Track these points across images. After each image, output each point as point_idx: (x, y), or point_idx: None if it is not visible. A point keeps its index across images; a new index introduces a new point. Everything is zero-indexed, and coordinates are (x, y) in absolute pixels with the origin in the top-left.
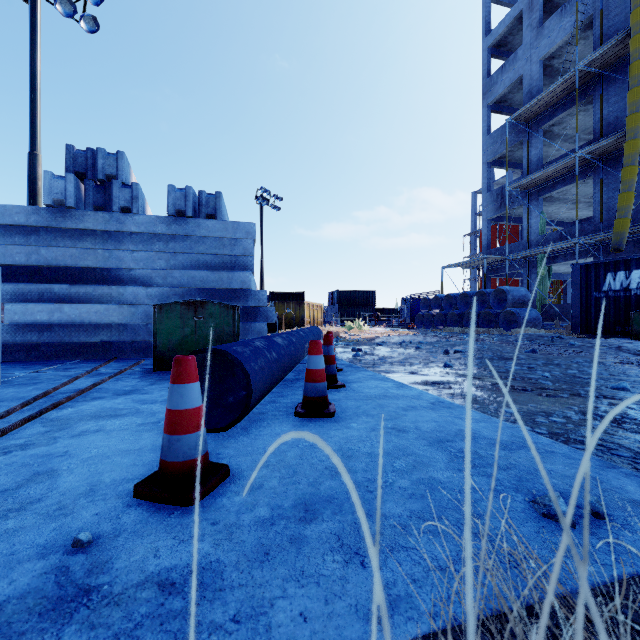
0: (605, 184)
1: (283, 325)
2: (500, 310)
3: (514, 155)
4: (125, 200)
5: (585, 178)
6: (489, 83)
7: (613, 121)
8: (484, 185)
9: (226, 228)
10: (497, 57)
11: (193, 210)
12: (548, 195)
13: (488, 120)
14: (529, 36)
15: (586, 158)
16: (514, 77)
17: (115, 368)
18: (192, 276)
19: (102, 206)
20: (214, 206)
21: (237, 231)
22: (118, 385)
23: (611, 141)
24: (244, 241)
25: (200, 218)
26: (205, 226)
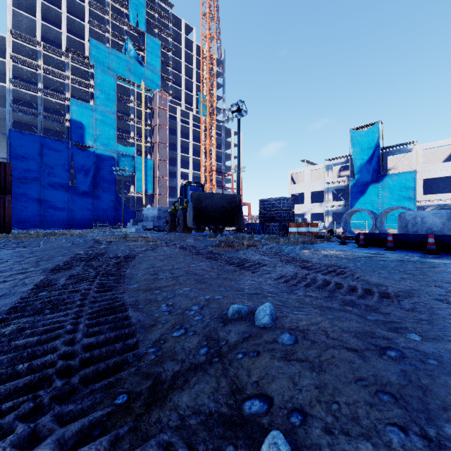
0: None
1: None
2: None
3: None
4: None
5: None
6: None
7: None
8: None
9: None
10: None
11: None
12: None
13: None
14: None
15: None
16: None
17: None
18: None
19: None
20: None
21: None
22: None
23: None
24: None
25: None
26: None
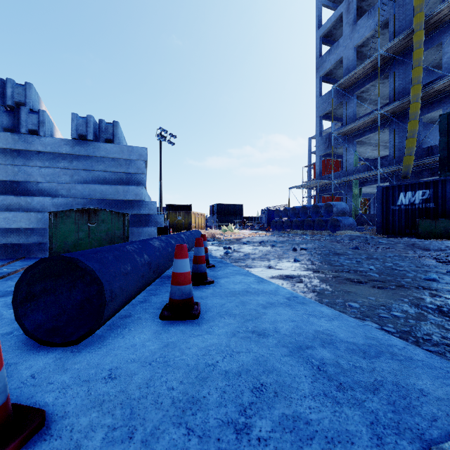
0: (396, 133)
1: (175, 229)
2: (328, 218)
3: (337, 112)
4: (32, 124)
5: (384, 128)
6: (320, 61)
7: (401, 90)
8: (317, 132)
9: (122, 151)
10: (326, 44)
11: (94, 135)
12: (359, 139)
13: (320, 87)
14: (347, 30)
15: (384, 115)
16: (337, 58)
17: (16, 267)
18: (93, 189)
19: (12, 128)
20: (112, 132)
21: (131, 153)
22: (3, 285)
23: (401, 103)
24: (137, 162)
25: (100, 142)
26: (104, 148)
